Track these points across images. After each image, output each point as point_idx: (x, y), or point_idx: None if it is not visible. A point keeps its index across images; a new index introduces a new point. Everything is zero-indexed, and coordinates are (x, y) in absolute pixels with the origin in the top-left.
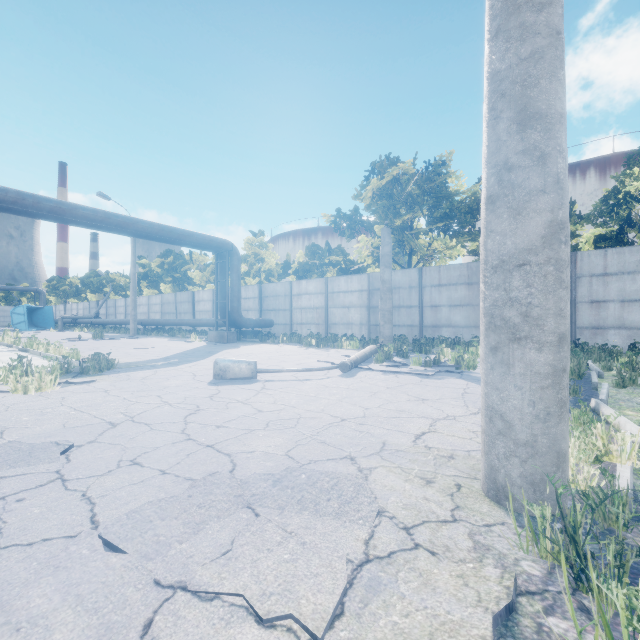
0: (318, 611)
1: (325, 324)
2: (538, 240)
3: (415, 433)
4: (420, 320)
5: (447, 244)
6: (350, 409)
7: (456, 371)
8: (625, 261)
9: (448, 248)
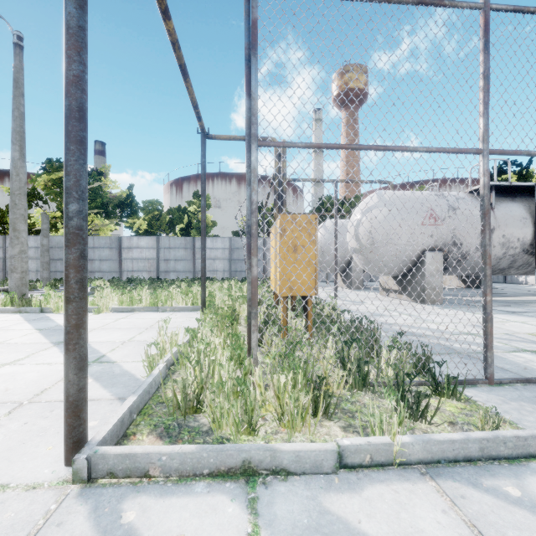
0: None
1: (3, 271)
2: (17, 253)
3: None
4: None
5: (104, 222)
6: None
7: None
8: (176, 243)
9: (103, 225)
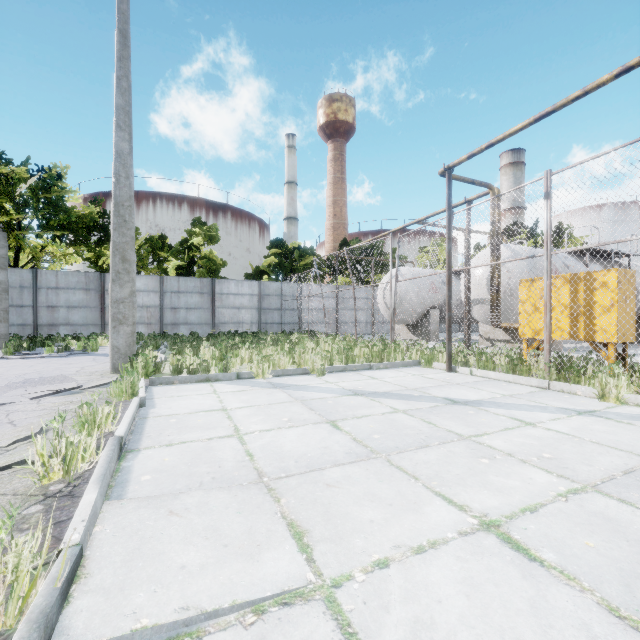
0: (73, 386)
1: None
2: (128, 295)
3: (76, 370)
4: (35, 319)
5: (64, 251)
6: (24, 371)
7: (85, 353)
8: (188, 285)
9: (65, 255)
